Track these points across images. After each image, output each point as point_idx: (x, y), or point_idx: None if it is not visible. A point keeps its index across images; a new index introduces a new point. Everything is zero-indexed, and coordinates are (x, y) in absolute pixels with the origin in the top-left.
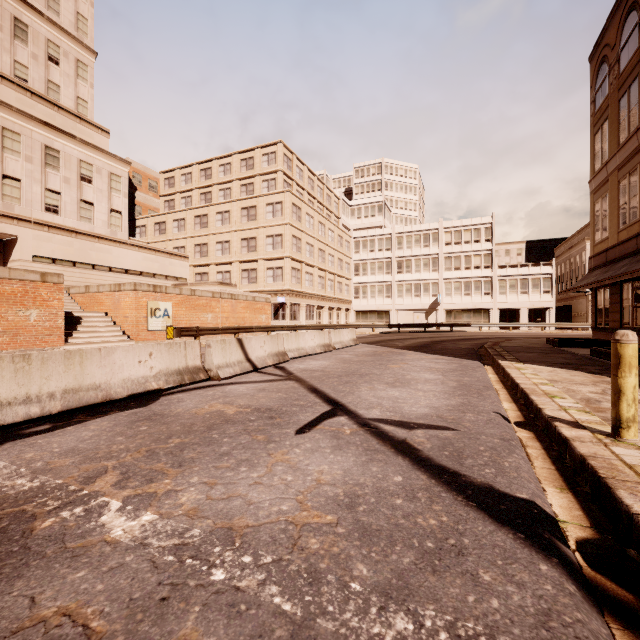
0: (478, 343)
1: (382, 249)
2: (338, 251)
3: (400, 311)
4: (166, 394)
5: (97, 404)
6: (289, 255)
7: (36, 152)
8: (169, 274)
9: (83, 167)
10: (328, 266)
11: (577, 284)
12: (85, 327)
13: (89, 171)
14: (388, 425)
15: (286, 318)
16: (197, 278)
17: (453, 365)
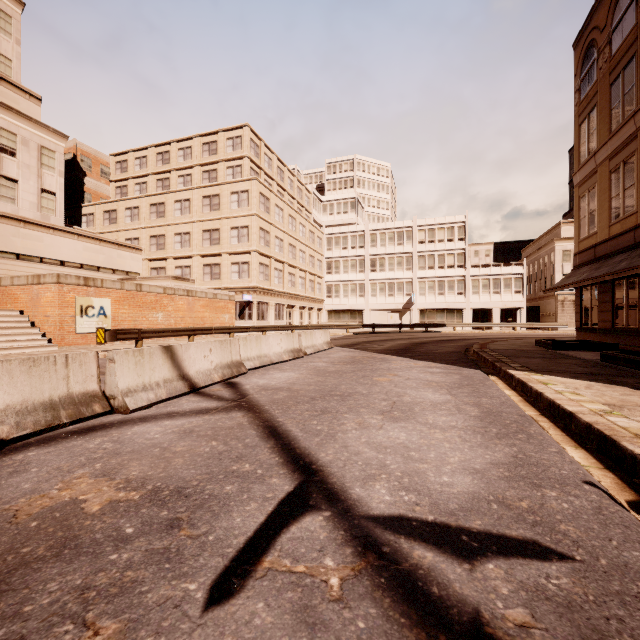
0: (462, 345)
1: (355, 246)
2: (310, 247)
3: (374, 311)
4: (8, 450)
5: None
6: (256, 249)
7: None
8: (117, 268)
9: (3, 136)
10: (299, 263)
11: (563, 282)
12: None
13: (12, 141)
14: (418, 544)
15: (253, 318)
16: (153, 273)
17: (454, 376)
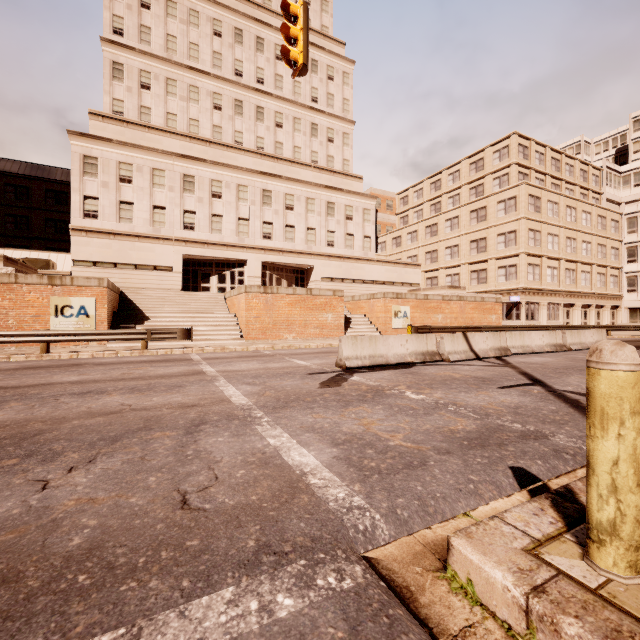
0: None
1: None
2: (597, 235)
3: None
4: (416, 365)
5: (383, 365)
6: (524, 251)
7: (322, 208)
8: (404, 281)
9: (347, 210)
10: (581, 256)
11: None
12: (354, 325)
13: (351, 211)
14: (572, 394)
15: (520, 318)
16: (427, 282)
17: None
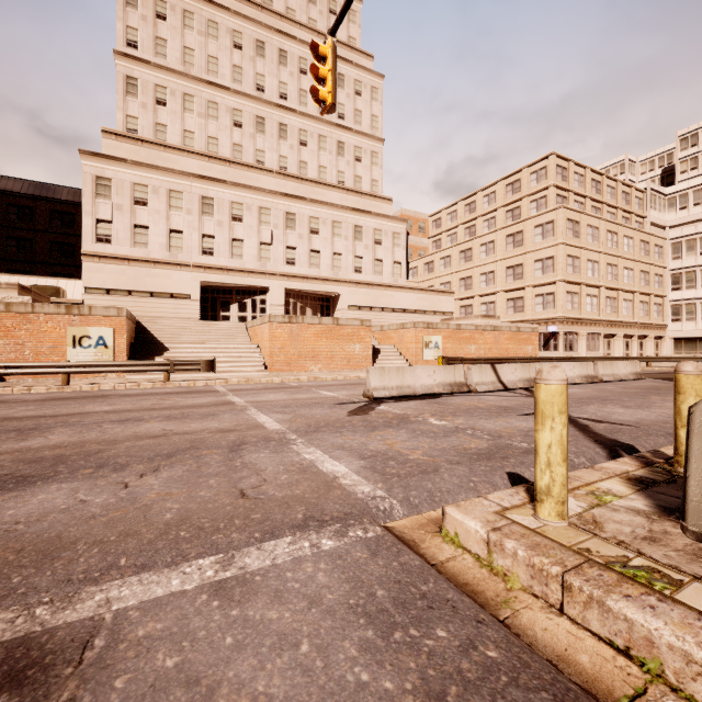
0: None
1: None
2: (640, 262)
3: None
4: (443, 396)
5: (410, 395)
6: (562, 278)
7: (349, 232)
8: (437, 310)
9: (376, 234)
10: (622, 283)
11: None
12: (382, 356)
13: (379, 236)
14: (584, 420)
15: (558, 349)
16: (461, 311)
17: None
